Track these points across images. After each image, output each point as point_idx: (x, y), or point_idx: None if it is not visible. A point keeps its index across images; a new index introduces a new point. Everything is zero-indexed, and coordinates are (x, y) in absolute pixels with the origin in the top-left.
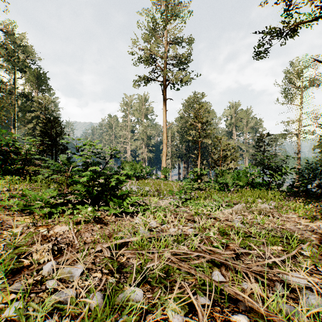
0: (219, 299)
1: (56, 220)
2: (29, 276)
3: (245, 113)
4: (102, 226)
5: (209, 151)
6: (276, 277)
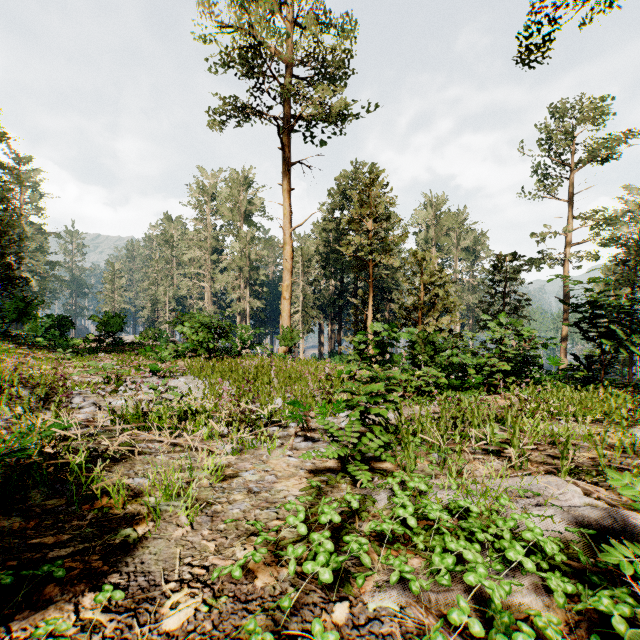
0: None
1: None
2: None
3: (455, 219)
4: None
5: (385, 294)
6: None
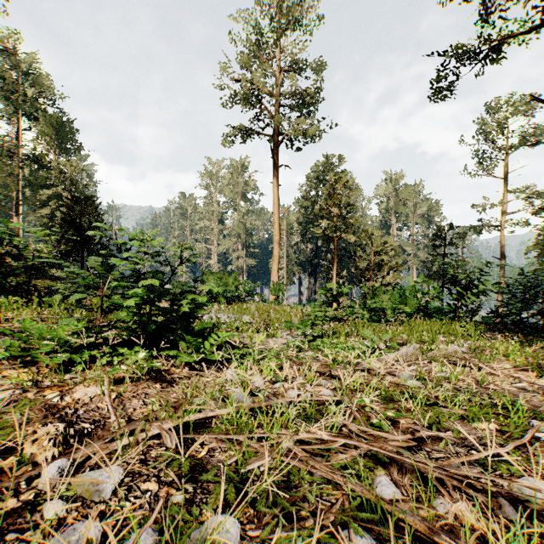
0: (394, 538)
1: (79, 376)
2: (11, 493)
3: (411, 192)
4: (165, 386)
5: (351, 255)
6: (502, 489)
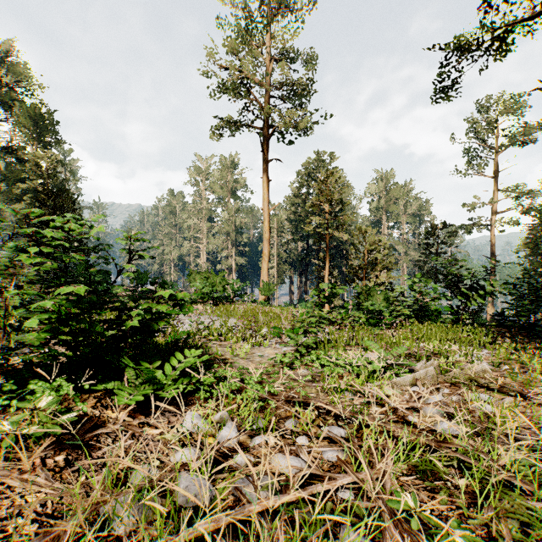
0: None
1: None
2: None
3: (402, 191)
4: (75, 456)
5: (343, 253)
6: None
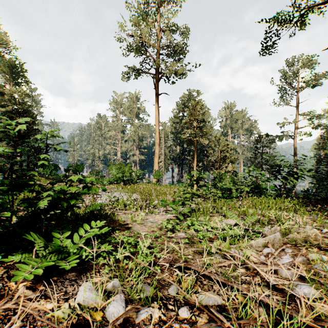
0: None
1: None
2: None
3: (240, 115)
4: None
5: (204, 153)
6: None
